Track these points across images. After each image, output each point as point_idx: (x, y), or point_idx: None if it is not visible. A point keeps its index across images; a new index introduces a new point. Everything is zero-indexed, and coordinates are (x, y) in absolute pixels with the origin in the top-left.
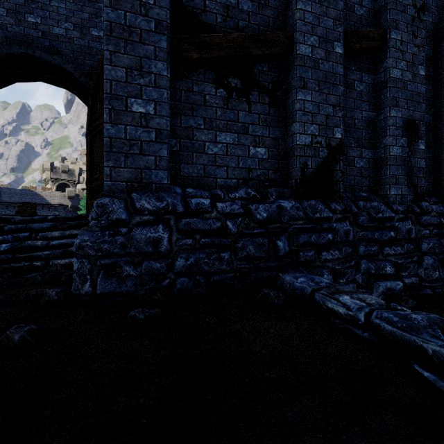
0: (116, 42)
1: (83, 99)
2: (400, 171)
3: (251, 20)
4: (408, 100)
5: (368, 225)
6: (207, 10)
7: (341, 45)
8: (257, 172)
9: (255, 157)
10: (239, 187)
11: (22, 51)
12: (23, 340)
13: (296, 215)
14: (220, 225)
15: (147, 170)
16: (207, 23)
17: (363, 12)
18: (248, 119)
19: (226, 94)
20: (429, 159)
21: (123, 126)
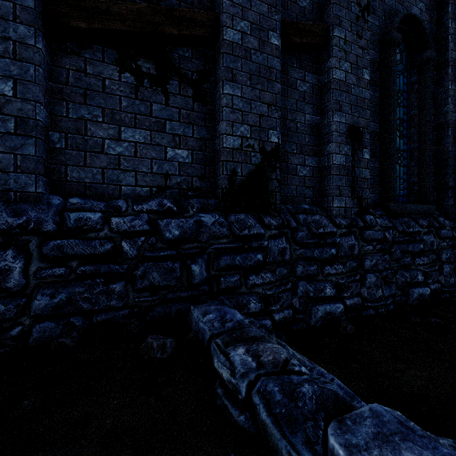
0: None
1: None
2: (344, 182)
3: None
4: (353, 105)
5: (308, 241)
6: None
7: (278, 36)
8: (177, 179)
9: (175, 160)
10: (153, 197)
11: None
12: None
13: (218, 232)
14: (112, 247)
15: (1, 172)
16: None
17: (307, 5)
18: (165, 114)
19: (134, 80)
20: (375, 170)
21: None
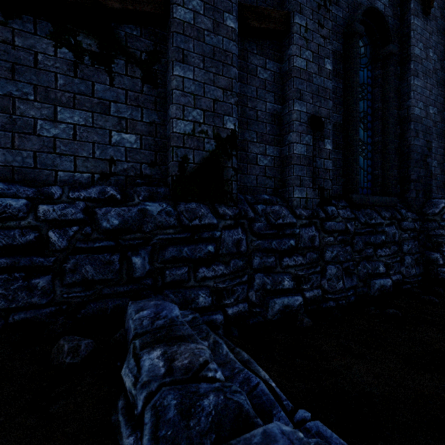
0: None
1: None
2: (305, 172)
3: None
4: (314, 95)
5: (266, 232)
6: None
7: (234, 18)
8: (124, 165)
9: (121, 145)
10: (95, 184)
11: None
12: None
13: (164, 222)
14: (36, 237)
15: None
16: None
17: None
18: (110, 95)
19: (73, 57)
20: (339, 161)
21: None
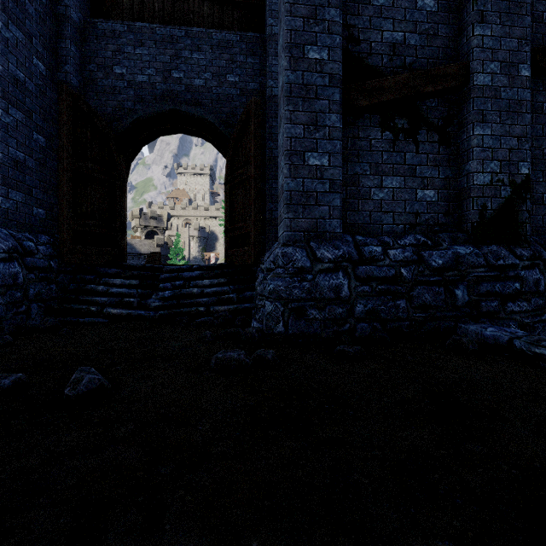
0: (295, 102)
1: (220, 147)
2: None
3: (419, 54)
4: None
5: None
6: (373, 53)
7: (528, 66)
8: (425, 216)
9: (423, 200)
10: (406, 233)
11: (171, 108)
12: (274, 359)
13: (476, 262)
14: (395, 272)
15: (322, 220)
16: (372, 66)
17: None
18: (415, 160)
19: (392, 137)
20: None
21: (301, 180)
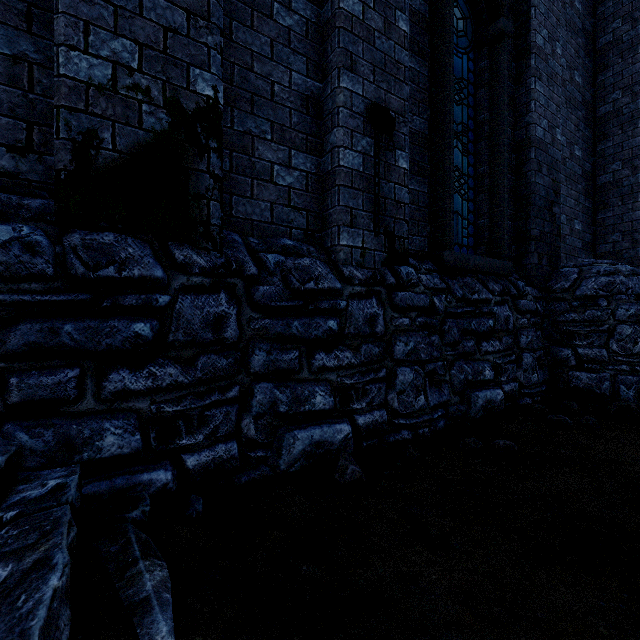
0: None
1: None
2: (361, 202)
3: None
4: (377, 69)
5: (280, 304)
6: None
7: None
8: None
9: None
10: None
11: None
12: None
13: (15, 264)
14: None
15: None
16: None
17: None
18: None
19: None
20: (423, 197)
21: None
